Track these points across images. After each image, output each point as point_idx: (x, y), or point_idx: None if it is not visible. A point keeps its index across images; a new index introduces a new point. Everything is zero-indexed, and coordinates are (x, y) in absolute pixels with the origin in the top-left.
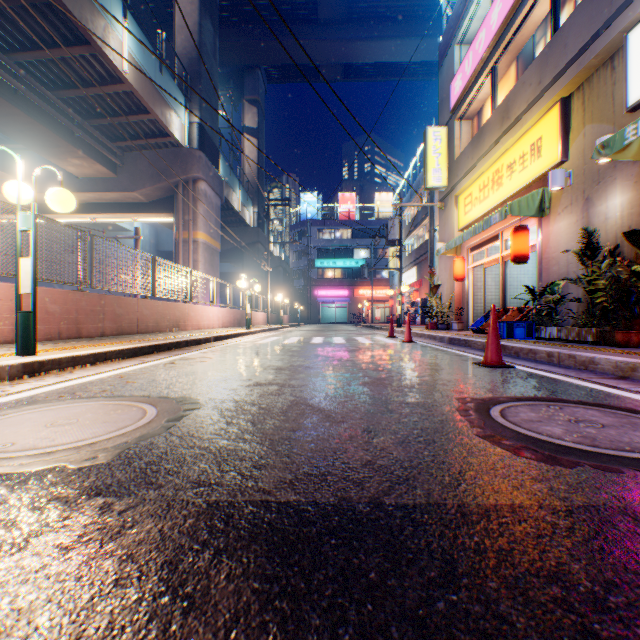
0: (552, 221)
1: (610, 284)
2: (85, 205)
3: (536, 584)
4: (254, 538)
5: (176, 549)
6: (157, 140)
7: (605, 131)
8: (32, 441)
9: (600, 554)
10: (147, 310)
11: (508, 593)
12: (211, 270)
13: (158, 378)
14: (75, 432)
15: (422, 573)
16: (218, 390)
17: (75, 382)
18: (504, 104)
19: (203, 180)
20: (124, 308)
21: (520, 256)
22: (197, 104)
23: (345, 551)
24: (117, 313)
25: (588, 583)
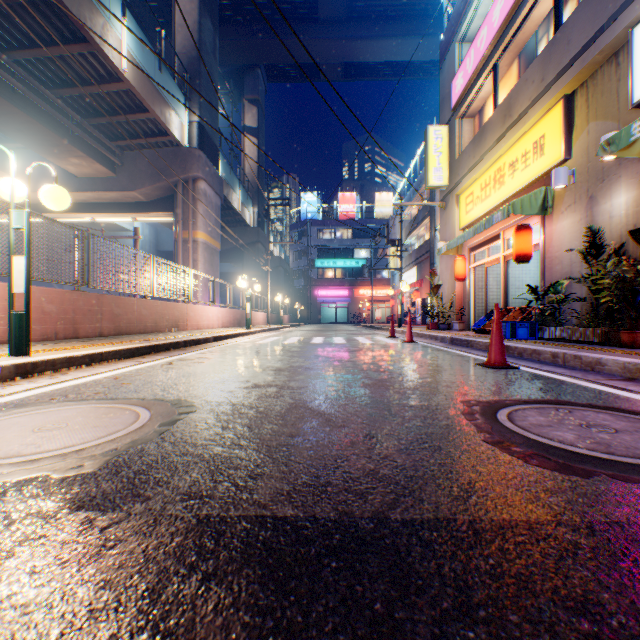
0: (555, 220)
1: (615, 283)
2: (84, 205)
3: (563, 617)
4: (247, 560)
5: (160, 574)
6: (156, 139)
7: (609, 128)
8: (16, 447)
9: (630, 580)
10: (146, 310)
11: (532, 629)
12: (211, 270)
13: (154, 379)
14: (63, 438)
15: (433, 604)
16: (215, 392)
17: (69, 384)
18: (506, 102)
19: (203, 179)
20: (122, 308)
21: (522, 255)
22: (197, 103)
23: (347, 576)
24: (115, 313)
25: (621, 616)
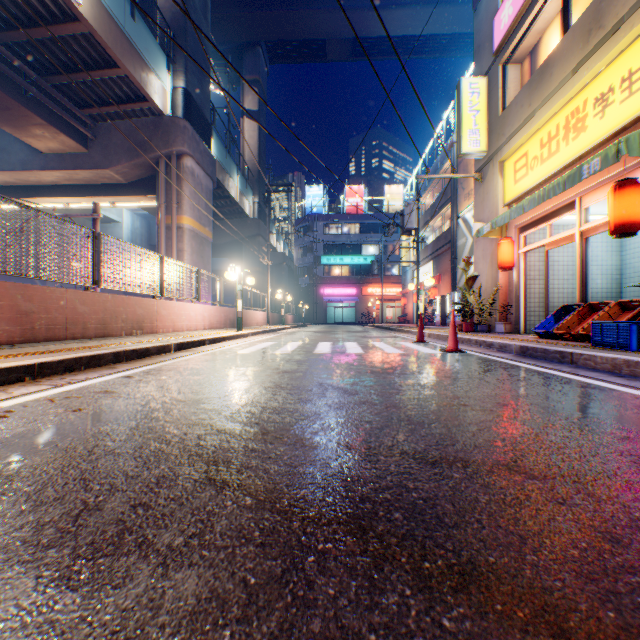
0: None
1: None
2: (55, 187)
3: None
4: None
5: None
6: (133, 106)
7: None
8: None
9: None
10: (85, 306)
11: None
12: (200, 262)
13: None
14: None
15: None
16: None
17: None
18: (592, 9)
19: (189, 155)
20: (38, 302)
21: (628, 224)
22: (182, 66)
23: None
24: (22, 309)
25: None
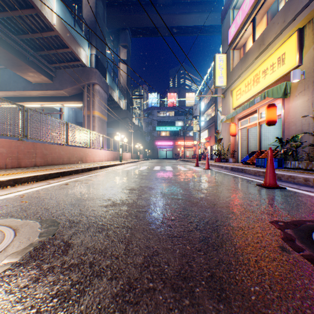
0: (291, 100)
1: None
2: (37, 97)
3: None
4: None
5: None
6: (73, 63)
7: None
8: None
9: None
10: (63, 151)
11: None
12: (102, 131)
13: (46, 198)
14: None
15: None
16: (81, 211)
17: None
18: (261, 37)
19: (97, 84)
20: (49, 150)
21: (271, 121)
22: (94, 44)
23: None
24: (44, 153)
25: None
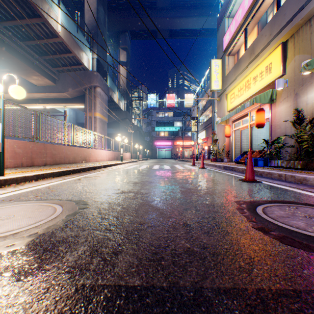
0: (277, 106)
1: (310, 138)
2: (40, 99)
3: None
4: None
5: None
6: (76, 67)
7: (306, 58)
8: None
9: None
10: (69, 152)
11: None
12: (103, 132)
13: (69, 188)
14: (8, 225)
15: None
16: (100, 196)
17: (23, 191)
18: (251, 46)
19: (99, 87)
20: (57, 151)
21: (260, 124)
22: (96, 49)
23: None
24: (53, 153)
25: None
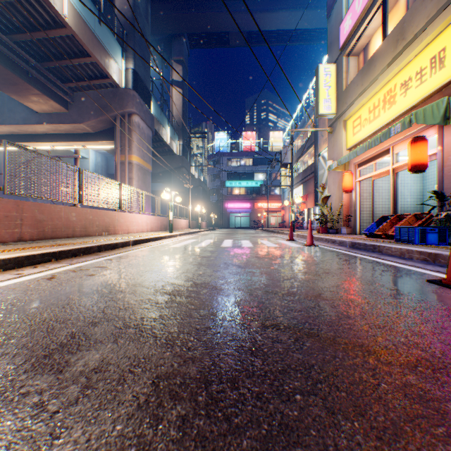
0: None
1: None
2: (45, 135)
3: None
4: None
5: None
6: (99, 81)
7: None
8: None
9: None
10: (74, 216)
11: None
12: (143, 186)
13: None
14: None
15: None
16: None
17: None
18: (399, 27)
19: (136, 114)
20: (47, 214)
21: (419, 165)
22: (132, 54)
23: None
24: (38, 219)
25: None
